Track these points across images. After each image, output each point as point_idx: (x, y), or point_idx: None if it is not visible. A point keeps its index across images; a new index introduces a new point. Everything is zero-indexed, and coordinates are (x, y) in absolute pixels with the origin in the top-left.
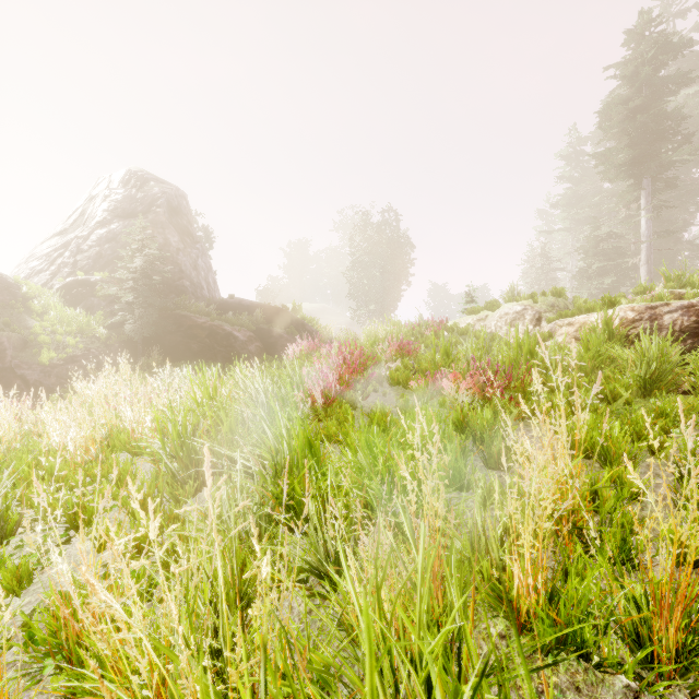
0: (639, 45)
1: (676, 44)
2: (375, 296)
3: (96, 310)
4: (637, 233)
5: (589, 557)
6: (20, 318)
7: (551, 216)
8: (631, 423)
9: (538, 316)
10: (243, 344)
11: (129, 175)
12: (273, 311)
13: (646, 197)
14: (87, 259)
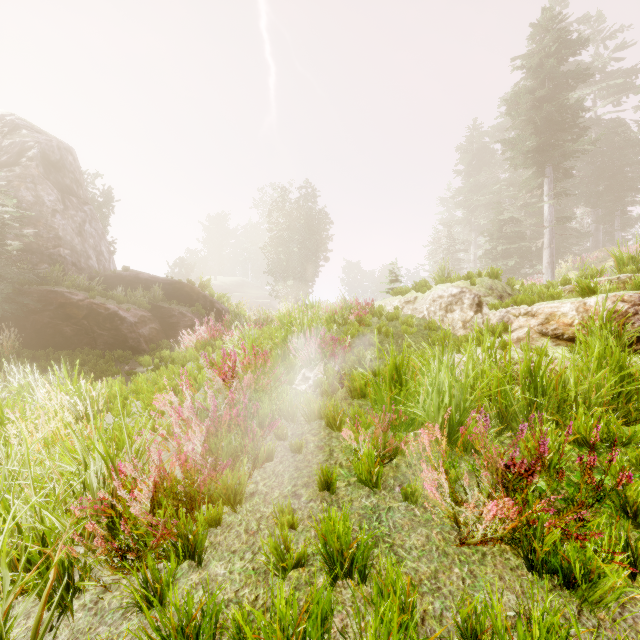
0: (542, 40)
1: (575, 42)
2: (293, 271)
3: None
4: (539, 218)
5: None
6: None
7: (451, 203)
8: None
9: (478, 300)
10: (132, 326)
11: None
12: (176, 287)
13: (548, 184)
14: None
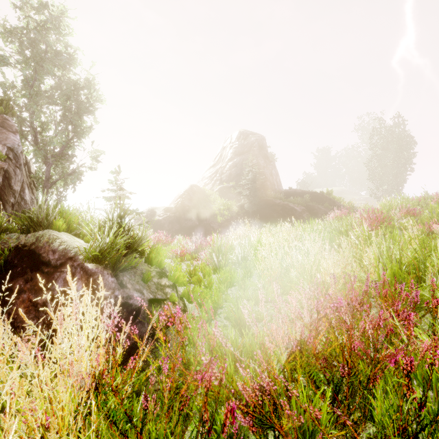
0: None
1: None
2: (386, 179)
3: (231, 199)
4: None
5: None
6: (207, 204)
7: None
8: None
9: None
10: (299, 213)
11: (240, 134)
12: (314, 195)
13: None
14: (226, 176)
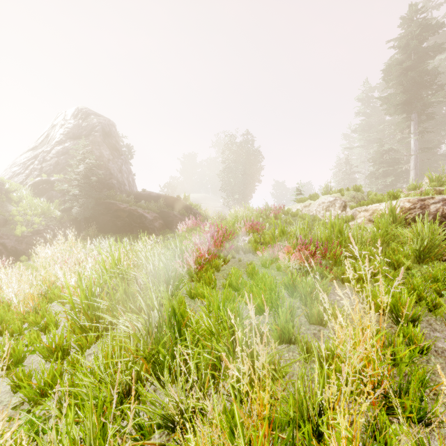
0: (409, 26)
1: (434, 25)
2: (238, 189)
3: (54, 199)
4: (408, 149)
5: (391, 414)
6: (3, 205)
7: (351, 138)
8: (414, 287)
9: (344, 204)
10: (150, 222)
11: (77, 111)
12: (171, 200)
13: (414, 125)
14: (49, 166)
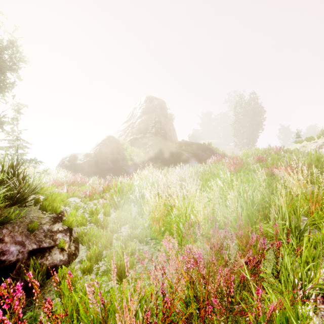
0: None
1: None
2: (246, 136)
3: (140, 147)
4: None
5: None
6: (121, 151)
7: None
8: None
9: None
10: (189, 159)
11: (147, 98)
12: (199, 145)
13: None
14: (136, 130)
